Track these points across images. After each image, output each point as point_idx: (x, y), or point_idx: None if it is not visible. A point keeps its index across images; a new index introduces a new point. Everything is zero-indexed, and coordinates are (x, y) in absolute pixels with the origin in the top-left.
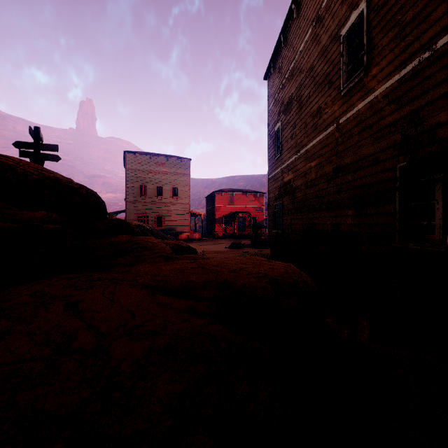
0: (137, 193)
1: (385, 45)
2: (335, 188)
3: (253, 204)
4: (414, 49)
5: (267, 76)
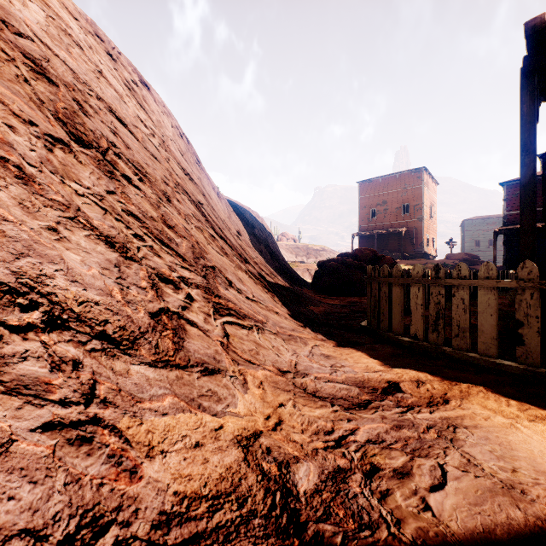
0: (472, 246)
1: None
2: None
3: None
4: None
5: None
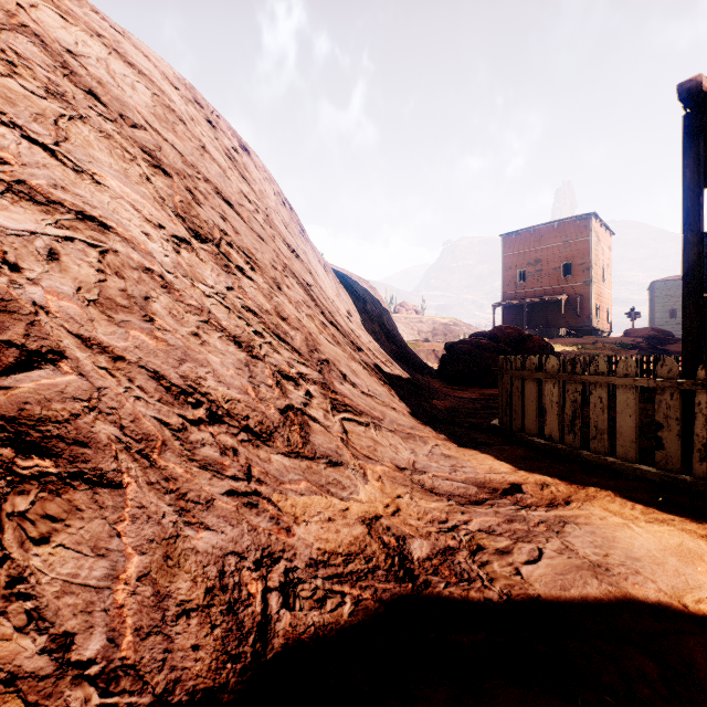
0: (665, 317)
1: None
2: None
3: None
4: None
5: None
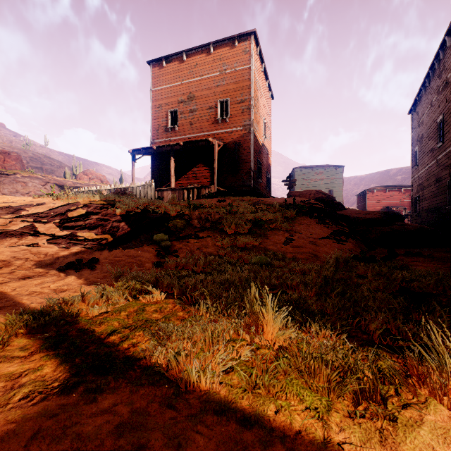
0: None
1: (446, 137)
2: (436, 188)
3: (409, 199)
4: (450, 143)
5: (410, 112)
